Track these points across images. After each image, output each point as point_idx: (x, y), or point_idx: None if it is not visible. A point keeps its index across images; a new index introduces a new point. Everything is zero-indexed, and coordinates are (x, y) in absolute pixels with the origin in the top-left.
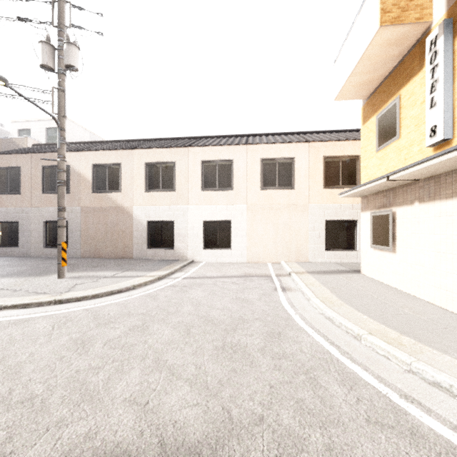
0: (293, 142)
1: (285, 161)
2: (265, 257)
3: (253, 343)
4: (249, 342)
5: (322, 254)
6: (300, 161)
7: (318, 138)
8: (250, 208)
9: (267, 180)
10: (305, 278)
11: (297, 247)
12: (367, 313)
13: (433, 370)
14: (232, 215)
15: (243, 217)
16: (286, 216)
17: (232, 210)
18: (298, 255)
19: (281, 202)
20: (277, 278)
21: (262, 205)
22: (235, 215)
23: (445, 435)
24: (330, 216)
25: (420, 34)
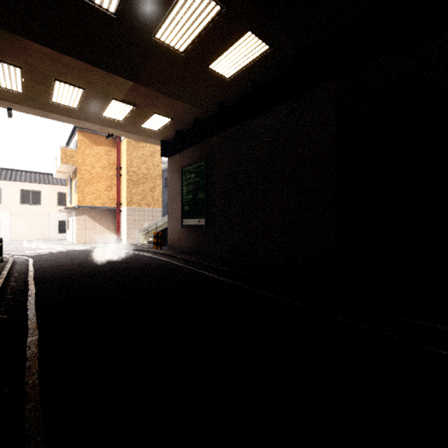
0: (41, 183)
1: (36, 192)
2: (23, 238)
3: (10, 248)
4: (9, 248)
5: (57, 235)
6: (45, 193)
7: (56, 183)
8: (13, 213)
9: (25, 200)
10: (39, 242)
11: (43, 232)
12: (48, 244)
13: (47, 245)
14: (0, 217)
15: (8, 218)
16: (37, 218)
17: (0, 214)
18: (43, 236)
19: (33, 211)
20: (26, 243)
21: (21, 212)
22: (2, 217)
23: (40, 248)
24: (61, 219)
25: (70, 174)
